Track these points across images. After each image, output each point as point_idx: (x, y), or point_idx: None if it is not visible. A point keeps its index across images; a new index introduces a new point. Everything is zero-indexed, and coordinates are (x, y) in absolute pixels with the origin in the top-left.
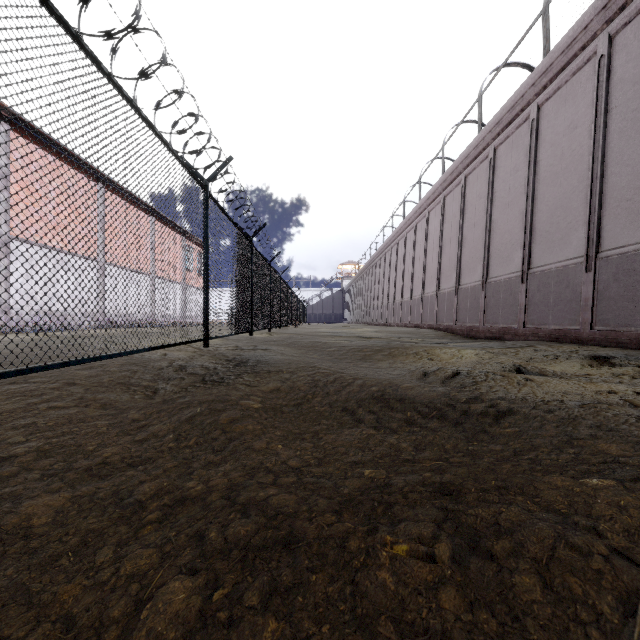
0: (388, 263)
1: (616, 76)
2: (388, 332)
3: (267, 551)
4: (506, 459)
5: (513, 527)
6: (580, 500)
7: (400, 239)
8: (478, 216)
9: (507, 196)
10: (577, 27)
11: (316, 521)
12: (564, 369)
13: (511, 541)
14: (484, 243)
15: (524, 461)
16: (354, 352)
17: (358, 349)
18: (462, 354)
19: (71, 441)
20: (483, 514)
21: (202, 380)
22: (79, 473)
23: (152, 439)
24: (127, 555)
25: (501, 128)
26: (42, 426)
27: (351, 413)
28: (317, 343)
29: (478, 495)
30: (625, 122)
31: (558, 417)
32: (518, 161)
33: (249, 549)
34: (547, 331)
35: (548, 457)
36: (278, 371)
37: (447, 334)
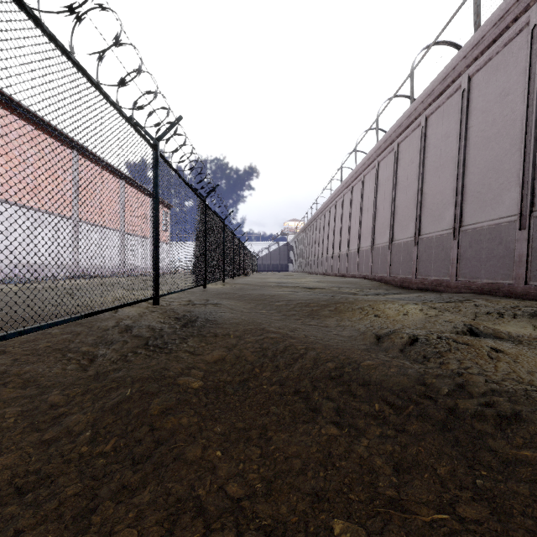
0: (327, 221)
1: None
2: (329, 282)
3: None
4: None
5: None
6: None
7: (338, 200)
8: (410, 179)
9: (438, 160)
10: None
11: None
12: (516, 329)
13: None
14: (416, 203)
15: None
16: (301, 307)
17: (305, 304)
18: (407, 310)
19: None
20: None
21: (145, 345)
22: None
23: (63, 438)
24: None
25: (432, 99)
26: None
27: (305, 398)
28: (266, 296)
29: None
30: None
31: None
32: (449, 128)
33: None
34: (479, 284)
35: None
36: (225, 335)
37: (382, 284)
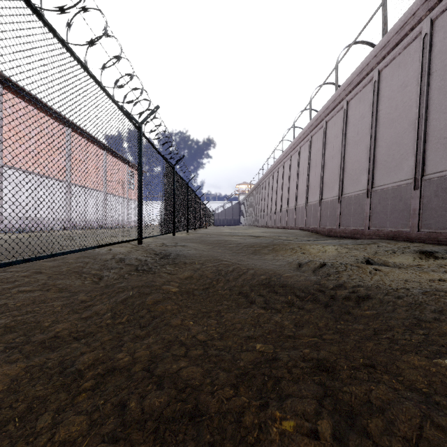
0: (271, 183)
1: (436, 49)
2: (271, 232)
3: (176, 423)
4: (368, 338)
5: (383, 406)
6: (437, 380)
7: (280, 167)
8: (335, 150)
9: (356, 136)
10: (407, 14)
11: (217, 395)
12: (401, 261)
13: (383, 420)
14: (340, 169)
15: (383, 340)
16: (247, 248)
17: (250, 245)
18: (326, 249)
19: (32, 318)
20: (356, 392)
21: (136, 269)
22: (35, 346)
23: (94, 317)
24: (62, 421)
25: (352, 87)
26: (11, 306)
27: (245, 296)
28: (221, 241)
29: (350, 373)
30: (443, 82)
31: (407, 302)
32: (364, 111)
33: (161, 420)
34: (386, 232)
35: (403, 337)
36: (192, 263)
37: (313, 234)
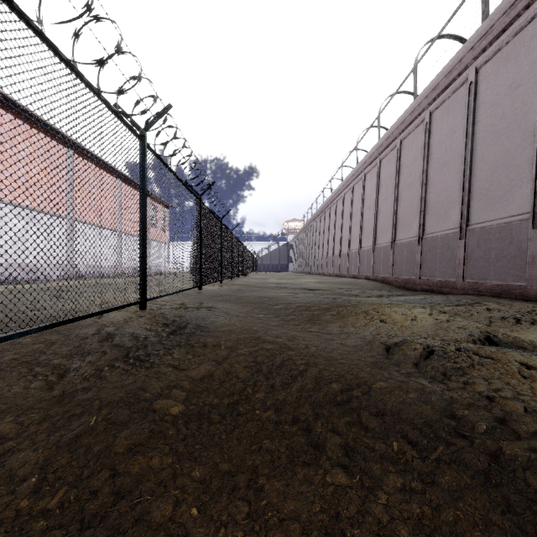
0: (327, 220)
1: None
2: (329, 283)
3: None
4: None
5: None
6: None
7: (338, 199)
8: (414, 177)
9: (443, 157)
10: None
11: None
12: None
13: None
14: (420, 201)
15: None
16: (301, 311)
17: (305, 307)
18: (415, 315)
19: None
20: None
21: (125, 356)
22: None
23: (1, 487)
24: None
25: (437, 93)
26: None
27: (305, 429)
28: (264, 298)
29: None
30: None
31: None
32: (455, 123)
33: None
34: (488, 286)
35: None
36: (215, 345)
37: (384, 285)
